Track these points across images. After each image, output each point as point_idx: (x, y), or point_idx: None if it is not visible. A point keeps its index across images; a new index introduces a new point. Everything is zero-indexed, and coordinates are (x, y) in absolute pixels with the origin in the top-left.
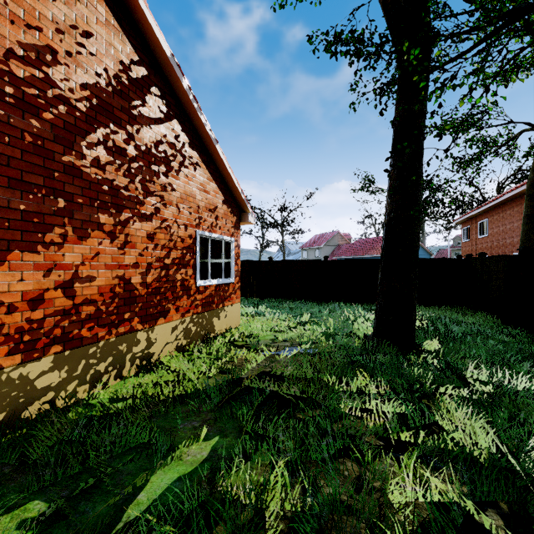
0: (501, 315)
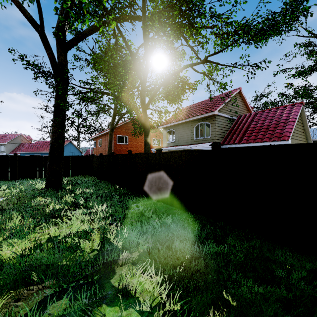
0: (96, 176)
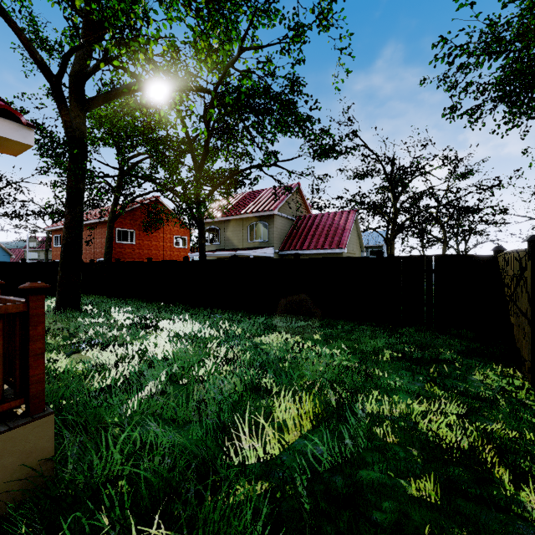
0: (105, 294)
